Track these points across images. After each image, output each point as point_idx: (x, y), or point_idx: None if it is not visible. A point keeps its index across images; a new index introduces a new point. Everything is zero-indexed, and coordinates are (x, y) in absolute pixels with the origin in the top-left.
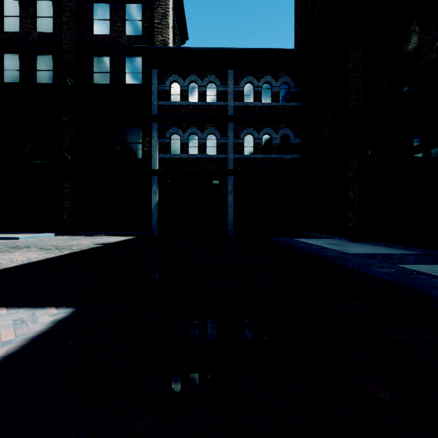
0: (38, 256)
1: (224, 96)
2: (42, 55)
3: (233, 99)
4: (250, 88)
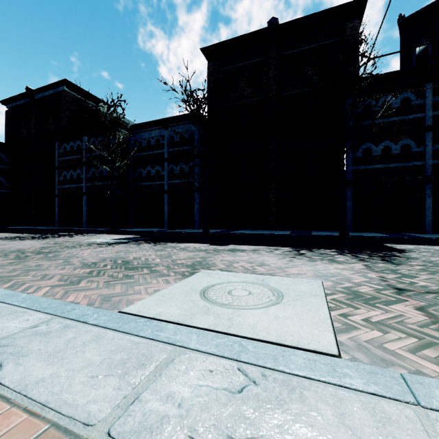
0: None
1: None
2: None
3: None
4: None
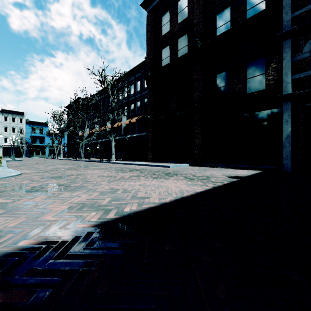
0: (187, 187)
1: None
2: (181, 38)
3: None
4: None
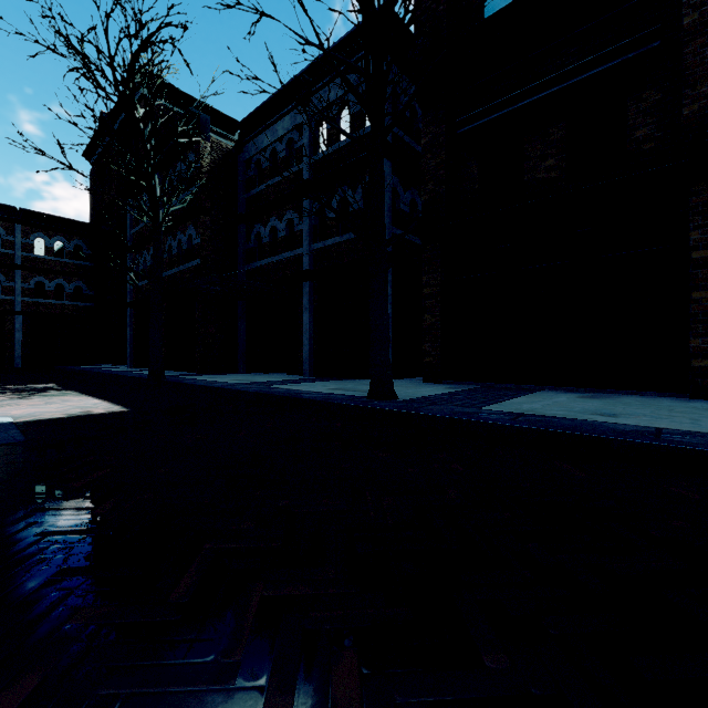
0: None
1: (11, 245)
2: None
3: (22, 249)
4: (41, 242)
